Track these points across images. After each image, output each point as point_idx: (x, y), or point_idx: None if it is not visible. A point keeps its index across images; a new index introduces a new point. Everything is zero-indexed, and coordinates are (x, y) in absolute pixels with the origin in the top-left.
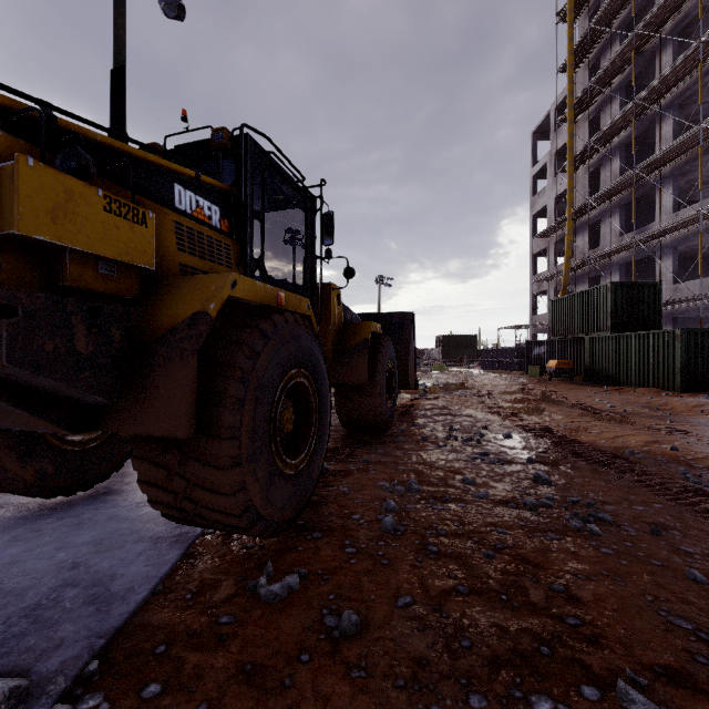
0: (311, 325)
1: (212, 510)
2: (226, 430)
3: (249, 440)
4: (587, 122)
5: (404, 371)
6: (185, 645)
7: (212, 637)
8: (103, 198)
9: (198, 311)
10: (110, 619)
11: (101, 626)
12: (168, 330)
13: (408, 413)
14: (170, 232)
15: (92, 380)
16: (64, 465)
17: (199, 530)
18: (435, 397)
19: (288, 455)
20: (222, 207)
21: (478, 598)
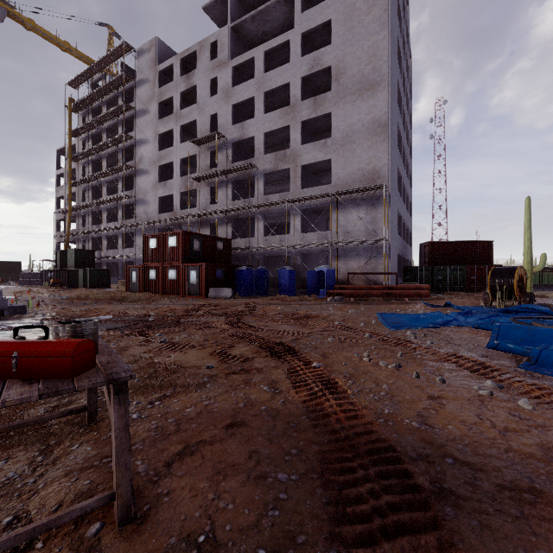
0: None
1: None
2: None
3: None
4: (81, 166)
5: None
6: None
7: None
8: None
9: None
10: None
11: None
12: None
13: None
14: None
15: None
16: None
17: None
18: None
19: None
20: None
21: None
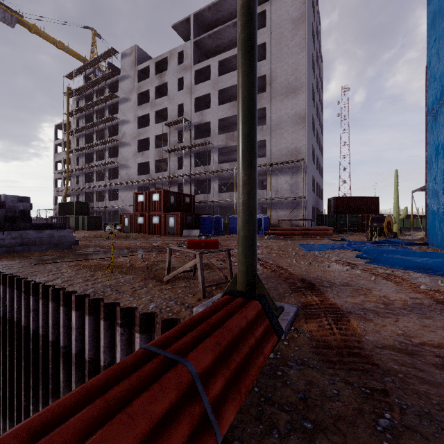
0: None
1: None
2: None
3: None
4: (75, 138)
5: None
6: None
7: None
8: None
9: None
10: None
11: None
12: None
13: None
14: None
15: None
16: None
17: None
18: None
19: None
20: None
21: None
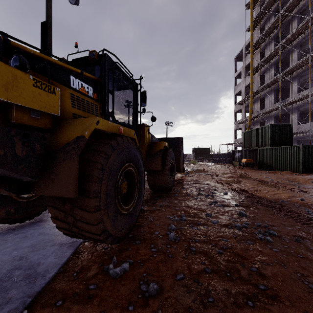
0: (135, 142)
1: (86, 232)
2: (93, 193)
3: (105, 198)
4: (259, 53)
5: (178, 164)
6: (71, 301)
7: (85, 296)
8: (32, 80)
9: (79, 135)
10: (35, 287)
11: (30, 291)
12: (65, 144)
13: (180, 183)
14: (68, 98)
15: (25, 169)
16: (19, 208)
17: (82, 239)
18: (192, 175)
19: (124, 204)
20: (93, 87)
21: (215, 275)
